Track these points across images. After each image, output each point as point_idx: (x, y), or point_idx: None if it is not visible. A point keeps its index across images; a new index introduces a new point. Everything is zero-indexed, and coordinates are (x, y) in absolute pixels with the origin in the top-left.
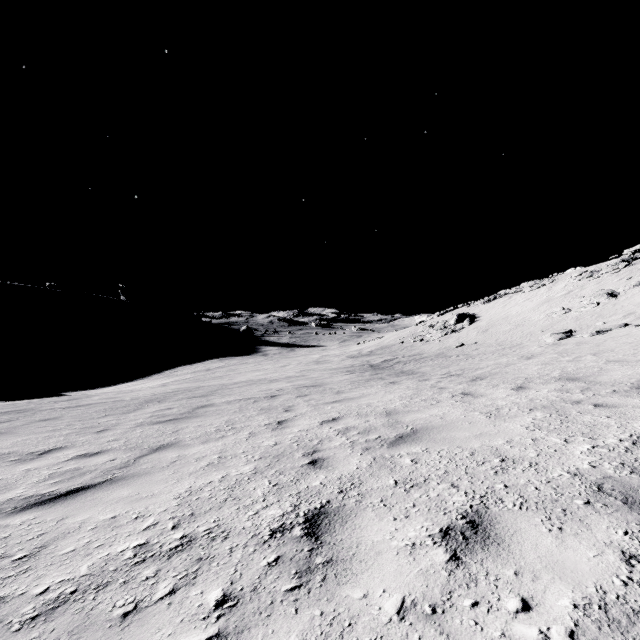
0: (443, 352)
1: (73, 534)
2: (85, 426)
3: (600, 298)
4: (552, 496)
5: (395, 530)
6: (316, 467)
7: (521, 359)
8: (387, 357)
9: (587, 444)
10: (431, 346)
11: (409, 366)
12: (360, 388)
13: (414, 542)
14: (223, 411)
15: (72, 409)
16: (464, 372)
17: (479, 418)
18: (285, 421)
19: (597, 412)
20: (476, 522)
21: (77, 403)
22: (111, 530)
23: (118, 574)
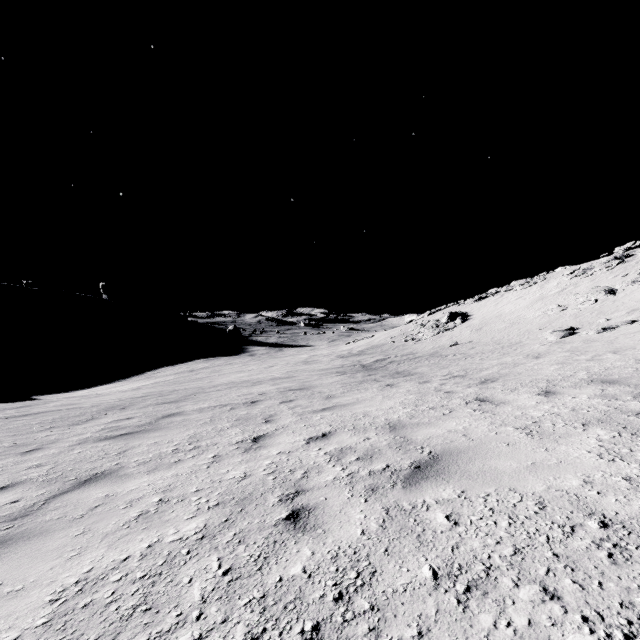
0: (437, 351)
1: None
2: (15, 443)
3: (598, 295)
4: None
5: None
6: (298, 528)
7: (528, 358)
8: (379, 357)
9: None
10: (424, 345)
11: (404, 366)
12: (353, 392)
13: None
14: (191, 422)
15: (14, 419)
16: (468, 373)
17: (518, 437)
18: (263, 437)
19: None
20: None
21: (26, 411)
22: None
23: None
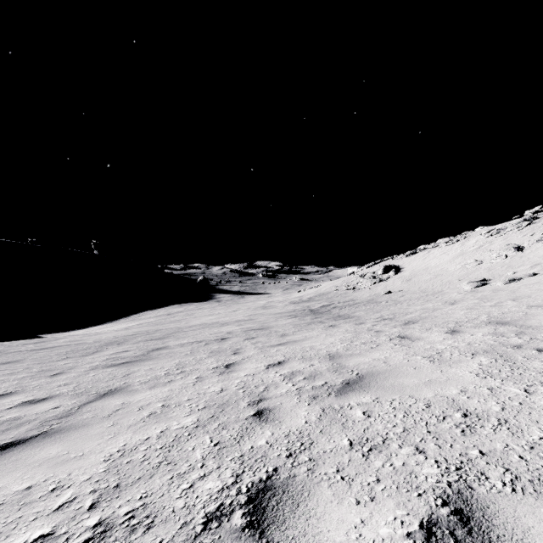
0: (373, 298)
1: None
2: (42, 369)
3: (508, 251)
4: None
5: (361, 523)
6: (262, 420)
7: (446, 304)
8: (325, 303)
9: None
10: (362, 293)
11: (345, 311)
12: (302, 331)
13: None
14: (175, 354)
15: (36, 352)
16: (396, 316)
17: (423, 363)
18: (233, 364)
19: None
20: (464, 513)
21: (43, 346)
22: (17, 509)
23: None
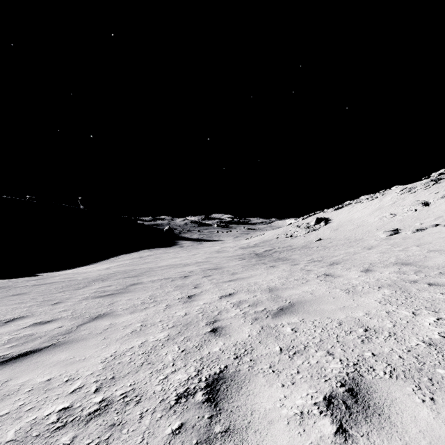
0: (307, 244)
1: (11, 396)
2: (45, 299)
3: (417, 206)
4: (416, 365)
5: (284, 397)
6: (216, 335)
7: (364, 249)
8: (267, 248)
9: (432, 316)
10: (298, 240)
11: (283, 254)
12: (249, 270)
13: (302, 411)
14: (148, 288)
15: (38, 286)
16: (323, 259)
17: (340, 294)
18: (193, 296)
19: (432, 290)
20: (354, 390)
21: (43, 282)
22: (44, 393)
23: (39, 440)
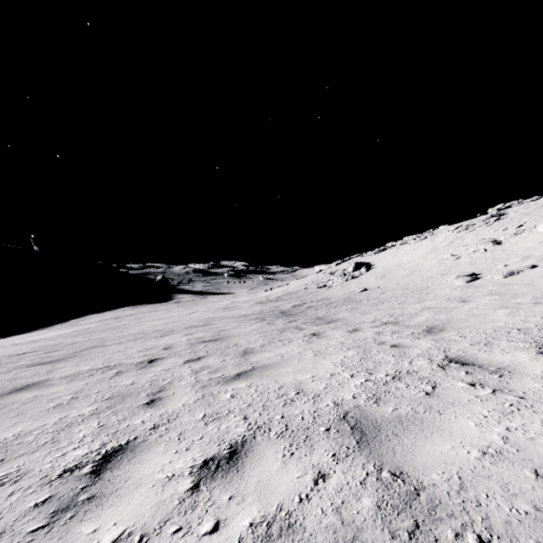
0: (349, 296)
1: None
2: None
3: (486, 245)
4: None
5: None
6: None
7: (454, 302)
8: (295, 302)
9: None
10: (335, 291)
11: (323, 311)
12: (275, 344)
13: None
14: (38, 403)
15: None
16: (398, 319)
17: None
18: (119, 455)
19: None
20: None
21: None
22: None
23: None
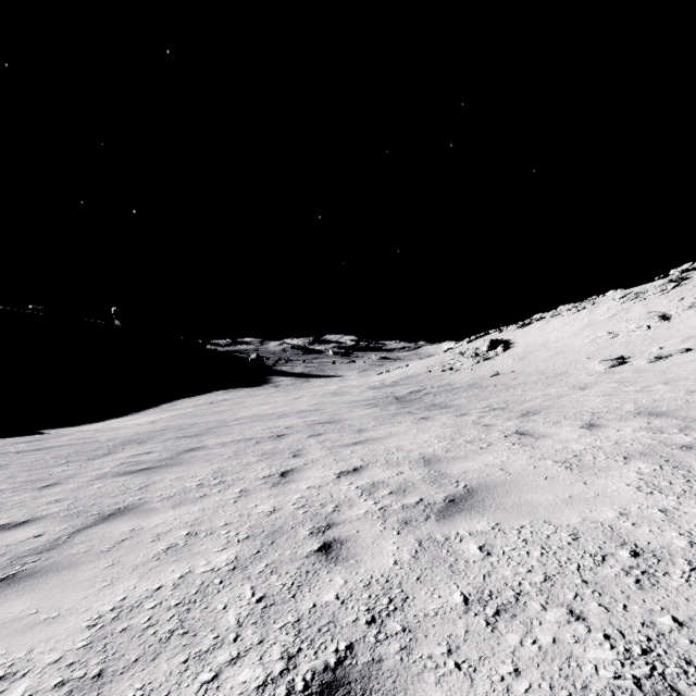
0: (477, 382)
1: None
2: (30, 478)
3: (651, 321)
4: None
5: None
6: (330, 559)
7: (574, 389)
8: (414, 388)
9: None
10: (462, 375)
11: (440, 398)
12: (386, 425)
13: None
14: (214, 456)
15: (27, 454)
16: (509, 405)
17: (556, 470)
18: (291, 472)
19: None
20: None
21: (38, 445)
22: None
23: None
